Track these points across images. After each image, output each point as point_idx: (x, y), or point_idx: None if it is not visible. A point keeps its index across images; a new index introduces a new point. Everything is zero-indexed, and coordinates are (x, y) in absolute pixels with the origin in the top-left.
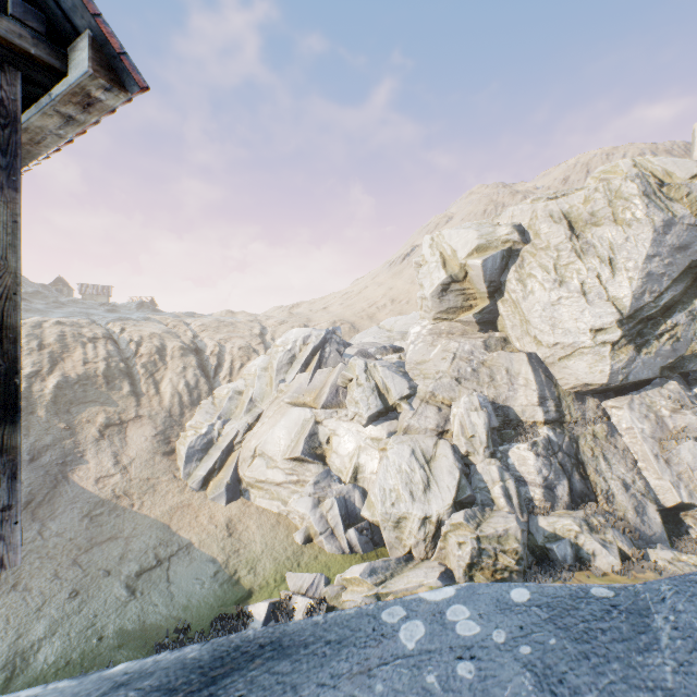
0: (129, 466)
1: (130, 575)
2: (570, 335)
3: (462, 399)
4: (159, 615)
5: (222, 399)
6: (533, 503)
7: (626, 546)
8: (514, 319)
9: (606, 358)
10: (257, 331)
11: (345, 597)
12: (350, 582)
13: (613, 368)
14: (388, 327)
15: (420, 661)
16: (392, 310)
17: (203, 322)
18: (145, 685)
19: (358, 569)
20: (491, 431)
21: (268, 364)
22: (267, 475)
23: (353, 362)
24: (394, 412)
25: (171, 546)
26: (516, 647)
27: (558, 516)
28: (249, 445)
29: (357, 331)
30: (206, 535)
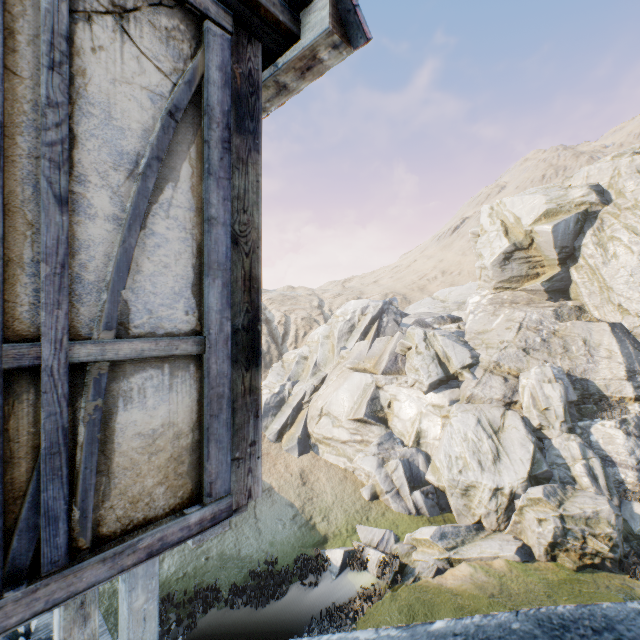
0: None
1: None
2: None
3: (532, 370)
4: (251, 546)
5: (290, 363)
6: (624, 486)
7: None
8: (591, 286)
9: None
10: (316, 303)
11: (416, 556)
12: (419, 542)
13: None
14: (442, 297)
15: None
16: (443, 282)
17: (270, 296)
18: None
19: (428, 531)
20: (568, 405)
21: (329, 332)
22: (333, 433)
23: (411, 331)
24: (455, 380)
25: None
26: None
27: None
28: (316, 405)
29: (409, 302)
30: (283, 481)
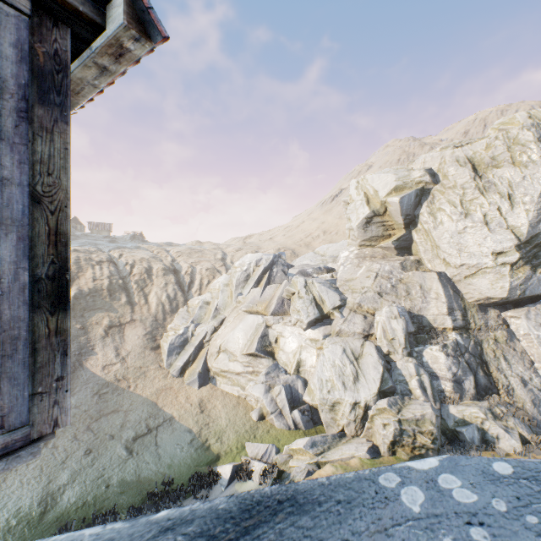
0: (126, 357)
1: (128, 439)
2: (474, 258)
3: (384, 309)
4: (150, 471)
5: (194, 307)
6: (444, 394)
7: (526, 432)
8: (426, 245)
9: (505, 277)
10: (220, 256)
11: (292, 463)
12: (295, 451)
13: (512, 285)
14: (321, 252)
15: (431, 524)
16: (324, 240)
17: (179, 250)
18: (189, 531)
19: (302, 441)
20: (408, 335)
21: (229, 281)
22: (229, 366)
23: (295, 279)
24: (328, 319)
25: (158, 418)
26: (522, 516)
27: (466, 405)
28: (215, 343)
29: (297, 256)
30: (184, 411)
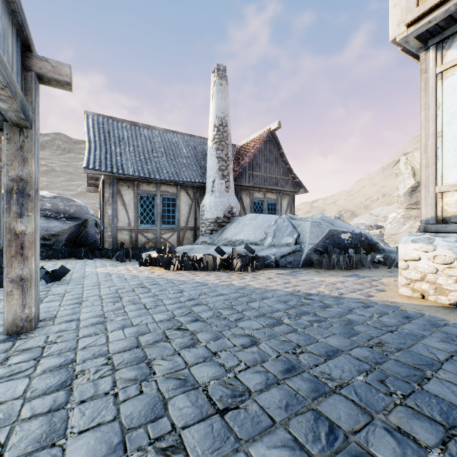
0: None
1: None
2: None
3: None
4: None
5: None
6: None
7: None
8: None
9: None
10: None
11: None
12: None
13: None
14: (376, 213)
15: None
16: (382, 202)
17: None
18: None
19: None
20: None
21: None
22: None
23: None
24: None
25: None
26: None
27: None
28: None
29: (355, 216)
30: None
